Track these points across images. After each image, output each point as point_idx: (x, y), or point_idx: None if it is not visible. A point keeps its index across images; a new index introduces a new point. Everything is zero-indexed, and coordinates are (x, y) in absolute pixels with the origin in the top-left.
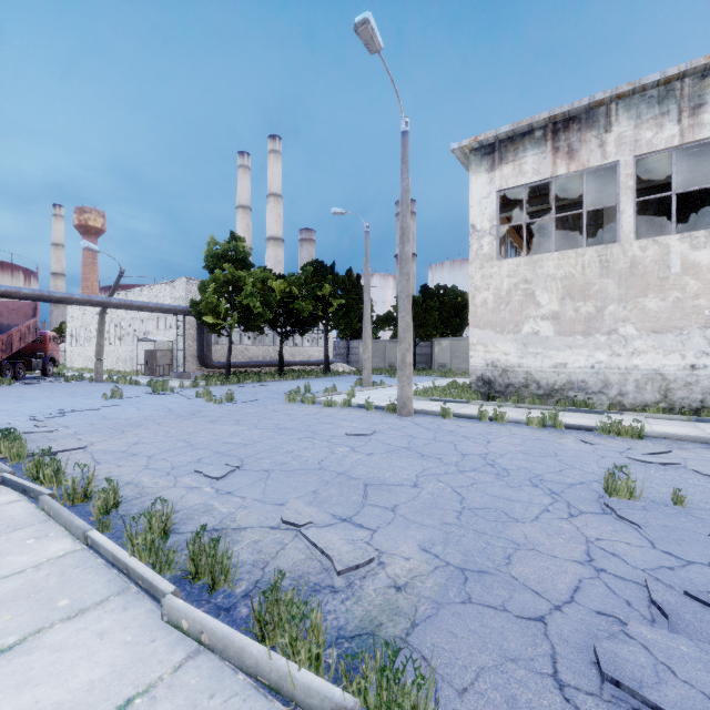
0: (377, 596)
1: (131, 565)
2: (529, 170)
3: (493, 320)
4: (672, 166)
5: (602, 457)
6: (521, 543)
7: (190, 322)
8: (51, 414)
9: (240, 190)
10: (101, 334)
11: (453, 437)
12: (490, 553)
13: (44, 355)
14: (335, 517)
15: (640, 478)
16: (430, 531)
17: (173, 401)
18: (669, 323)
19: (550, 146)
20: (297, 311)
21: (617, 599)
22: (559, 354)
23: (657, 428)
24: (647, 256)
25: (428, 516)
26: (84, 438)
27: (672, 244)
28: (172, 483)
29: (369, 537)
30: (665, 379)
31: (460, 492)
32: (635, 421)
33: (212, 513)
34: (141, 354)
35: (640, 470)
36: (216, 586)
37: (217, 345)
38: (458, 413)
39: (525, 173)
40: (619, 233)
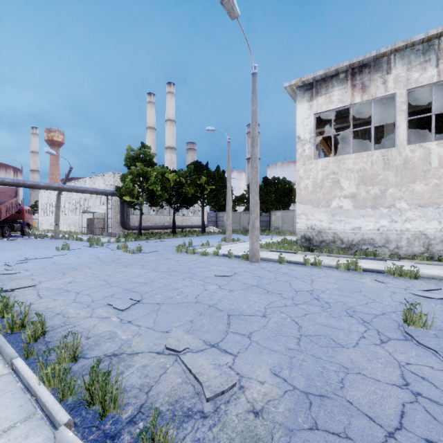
0: (239, 422)
1: (38, 393)
2: (336, 100)
3: (311, 198)
4: (432, 96)
5: (393, 293)
6: (349, 367)
7: (115, 200)
8: (19, 261)
9: (148, 117)
10: (58, 208)
11: (288, 278)
12: (327, 377)
13: (22, 221)
14: (206, 343)
15: (426, 310)
16: (278, 356)
17: (102, 251)
18: (430, 200)
19: (350, 84)
20: (184, 193)
21: (438, 425)
22: (356, 221)
23: (425, 271)
24: (415, 156)
25: (276, 342)
26: (36, 278)
27: (432, 148)
28: (89, 313)
29: (232, 362)
30: (427, 238)
31: (297, 321)
32: (408, 265)
33: (114, 339)
34: (85, 221)
35: (424, 304)
36: (106, 412)
37: (133, 215)
38: (290, 260)
39: (333, 102)
40: (396, 141)
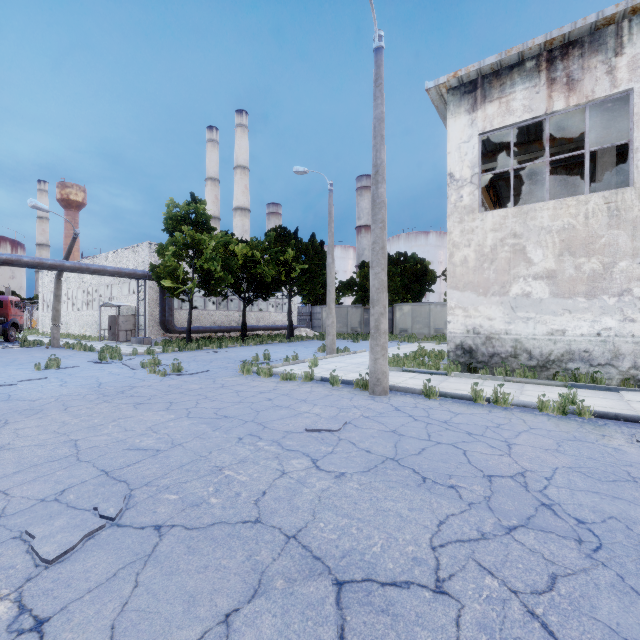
0: None
1: None
2: (519, 107)
3: (474, 280)
4: None
5: None
6: None
7: (152, 287)
8: None
9: (208, 163)
10: (57, 298)
11: (454, 435)
12: None
13: (6, 320)
14: None
15: None
16: None
17: (113, 371)
18: None
19: (545, 78)
20: (260, 275)
21: None
22: (556, 319)
23: None
24: None
25: None
26: None
27: None
28: None
29: None
30: None
31: (546, 618)
32: None
33: None
34: (106, 319)
35: None
36: None
37: (181, 310)
38: (445, 391)
39: (513, 111)
40: (632, 175)
